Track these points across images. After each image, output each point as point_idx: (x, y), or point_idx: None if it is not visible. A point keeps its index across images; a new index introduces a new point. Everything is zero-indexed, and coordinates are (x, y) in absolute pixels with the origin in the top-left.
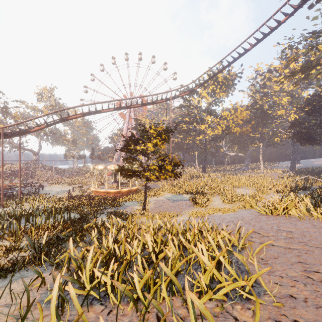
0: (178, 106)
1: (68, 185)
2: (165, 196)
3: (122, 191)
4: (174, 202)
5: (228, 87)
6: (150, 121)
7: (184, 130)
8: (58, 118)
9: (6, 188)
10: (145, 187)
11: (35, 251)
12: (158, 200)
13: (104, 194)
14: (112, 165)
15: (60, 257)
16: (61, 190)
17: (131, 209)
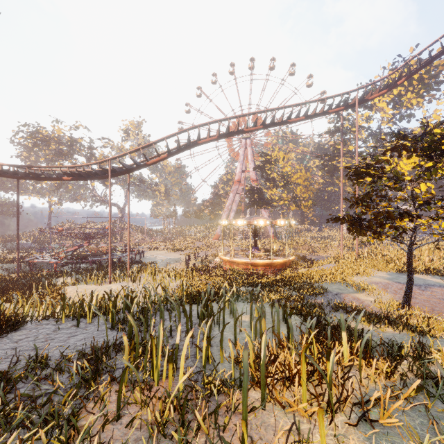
0: (328, 131)
1: (173, 252)
2: (380, 276)
3: (275, 263)
4: (422, 288)
5: (426, 89)
6: (284, 155)
7: (338, 168)
8: (181, 145)
9: (101, 253)
10: (409, 257)
11: None
12: (380, 283)
13: (246, 268)
14: (260, 219)
15: None
16: (168, 258)
17: (357, 301)
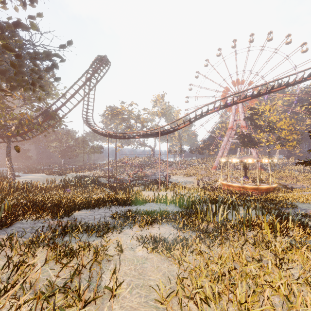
0: None
1: (186, 177)
2: None
3: (260, 188)
4: None
5: None
6: (270, 107)
7: None
8: (197, 115)
9: (149, 175)
10: None
11: None
12: None
13: (239, 189)
14: (249, 158)
15: None
16: (184, 180)
17: None
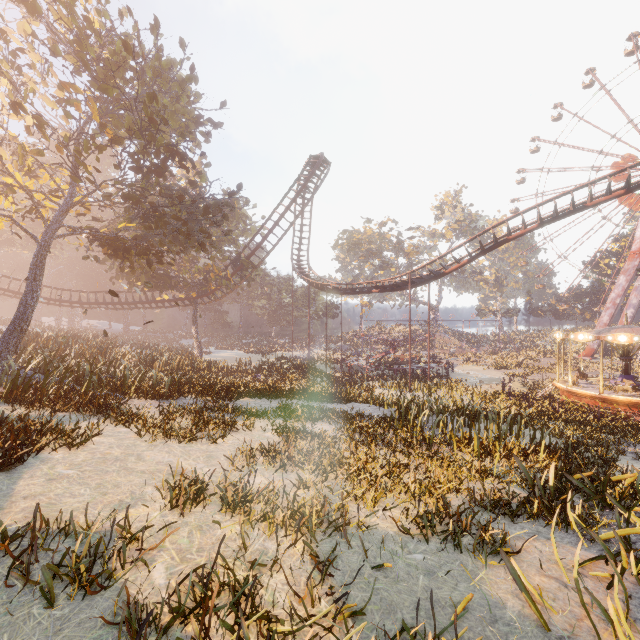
0: None
1: (495, 369)
2: None
3: None
4: None
5: None
6: None
7: None
8: (488, 243)
9: (406, 362)
10: None
11: (534, 493)
12: None
13: (595, 404)
14: (620, 333)
15: (608, 533)
16: (483, 376)
17: None
